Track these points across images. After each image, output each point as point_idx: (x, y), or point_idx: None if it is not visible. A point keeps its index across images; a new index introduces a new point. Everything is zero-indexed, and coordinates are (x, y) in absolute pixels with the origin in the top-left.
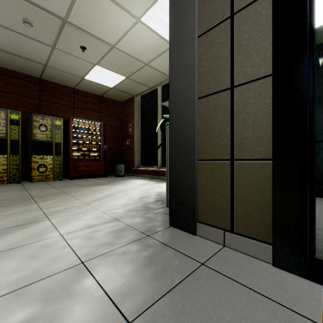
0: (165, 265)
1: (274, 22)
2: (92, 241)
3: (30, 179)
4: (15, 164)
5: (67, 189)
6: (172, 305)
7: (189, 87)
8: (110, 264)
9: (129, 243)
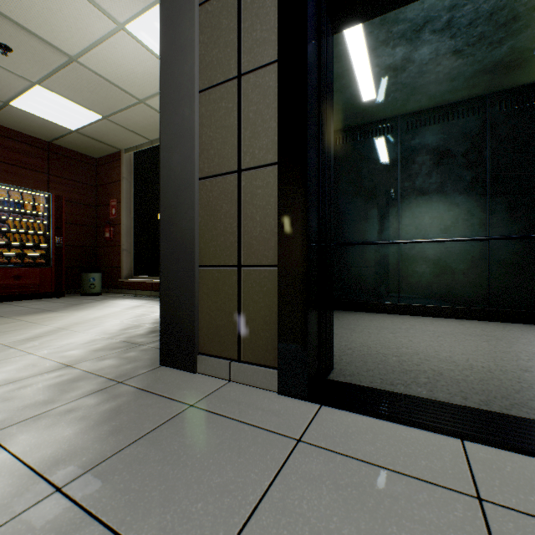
0: (136, 415)
1: (280, 101)
2: (11, 403)
3: None
4: None
5: None
6: (130, 457)
7: (187, 161)
8: (41, 429)
9: (83, 396)
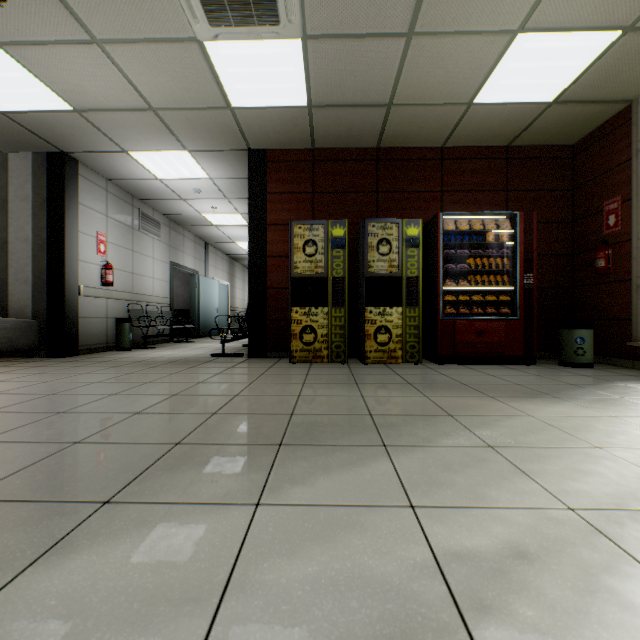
0: None
1: None
2: None
3: (360, 358)
4: (339, 326)
5: (448, 398)
6: None
7: None
8: None
9: None
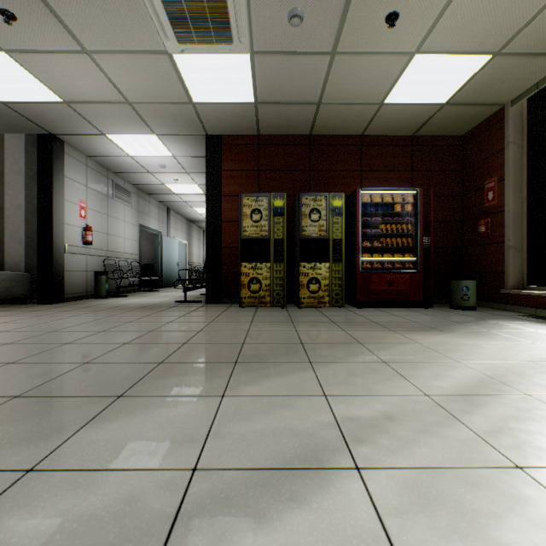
0: None
1: None
2: None
3: (296, 303)
4: (279, 278)
5: (360, 331)
6: None
7: None
8: None
9: None
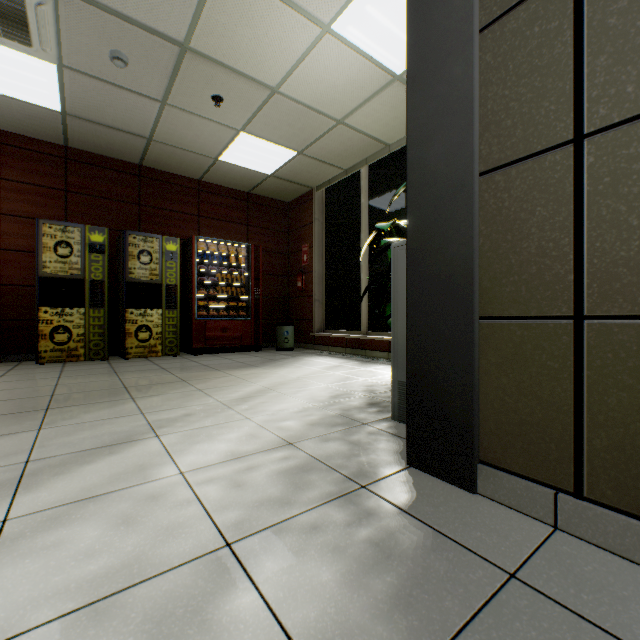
0: (417, 569)
1: None
2: (243, 492)
3: (122, 354)
4: (98, 326)
5: (189, 373)
6: None
7: (456, 150)
8: (288, 555)
9: (323, 503)
